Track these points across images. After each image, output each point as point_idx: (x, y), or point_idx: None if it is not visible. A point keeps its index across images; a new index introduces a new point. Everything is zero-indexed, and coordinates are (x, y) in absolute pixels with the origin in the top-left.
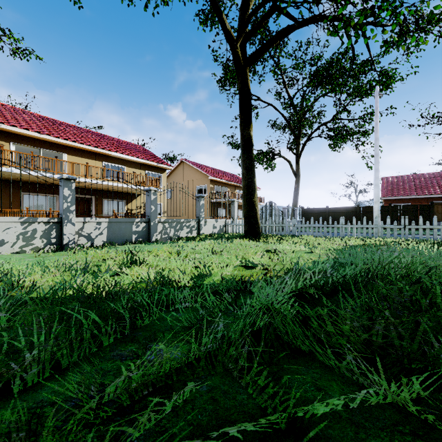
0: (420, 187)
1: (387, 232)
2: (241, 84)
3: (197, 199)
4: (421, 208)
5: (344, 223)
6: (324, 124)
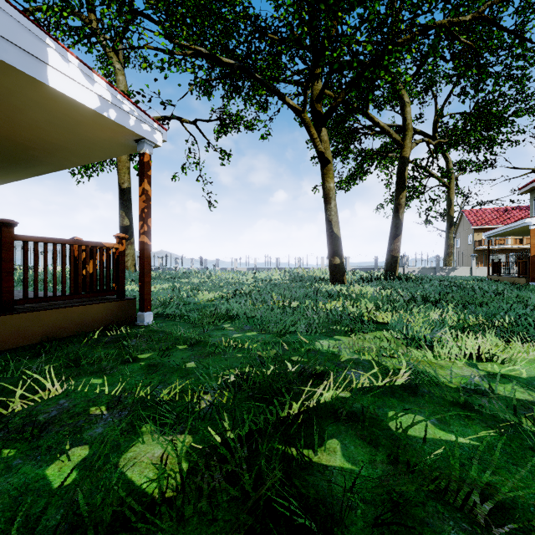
0: None
1: None
2: None
3: None
4: None
5: None
6: None
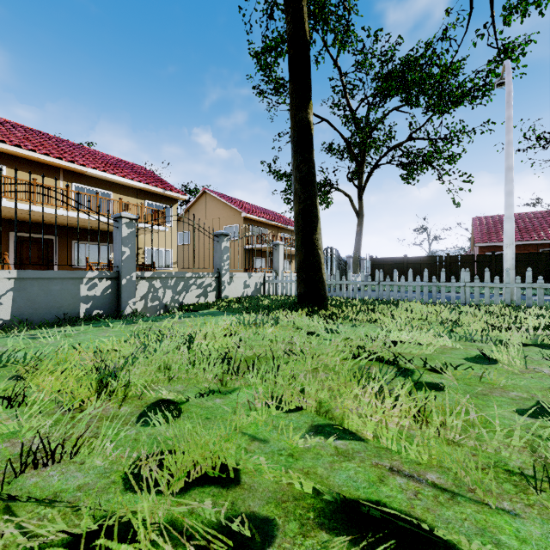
0: (525, 230)
1: None
2: (293, 23)
3: (217, 238)
4: (537, 258)
5: (429, 278)
6: (397, 146)
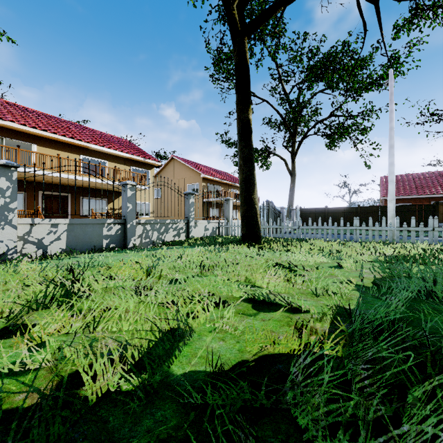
0: (421, 186)
1: (412, 235)
2: (238, 56)
3: (186, 196)
4: (426, 209)
5: (344, 224)
6: (322, 121)
